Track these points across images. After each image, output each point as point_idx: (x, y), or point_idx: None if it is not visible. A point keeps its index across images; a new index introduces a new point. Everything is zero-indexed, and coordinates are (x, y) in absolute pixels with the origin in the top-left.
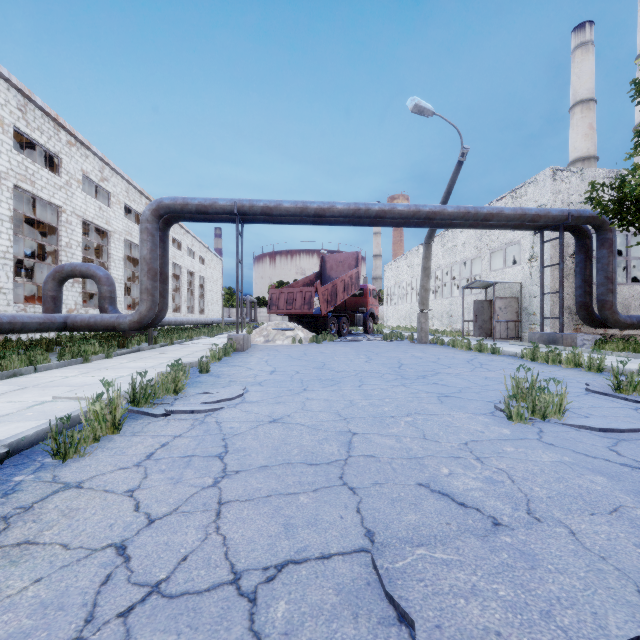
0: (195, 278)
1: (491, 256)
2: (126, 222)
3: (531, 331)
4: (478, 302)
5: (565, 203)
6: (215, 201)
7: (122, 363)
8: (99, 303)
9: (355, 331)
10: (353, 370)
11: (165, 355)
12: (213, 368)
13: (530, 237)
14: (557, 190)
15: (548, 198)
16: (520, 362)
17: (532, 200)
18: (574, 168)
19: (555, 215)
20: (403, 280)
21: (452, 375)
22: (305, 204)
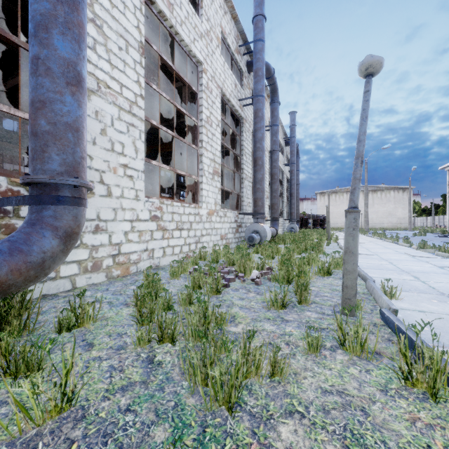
0: None
1: None
2: None
3: None
4: None
5: None
6: None
7: None
8: None
9: None
10: None
11: None
12: None
13: None
14: None
15: None
16: None
17: None
18: None
19: None
20: None
21: None
22: None
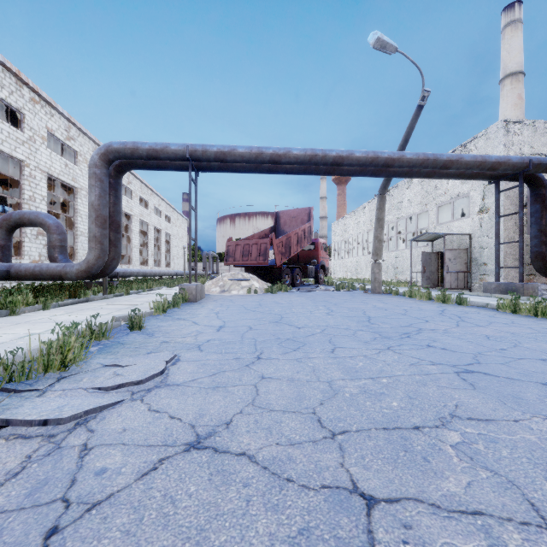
0: (162, 235)
1: (438, 210)
2: None
3: (481, 281)
4: (426, 254)
5: (517, 155)
6: (166, 145)
7: (54, 315)
8: (48, 252)
9: (306, 282)
10: (316, 325)
11: (111, 306)
12: (152, 322)
13: (480, 189)
14: (510, 142)
15: (500, 150)
16: (500, 314)
17: (482, 153)
18: (526, 120)
19: (515, 162)
20: (349, 236)
21: (441, 332)
22: (260, 149)
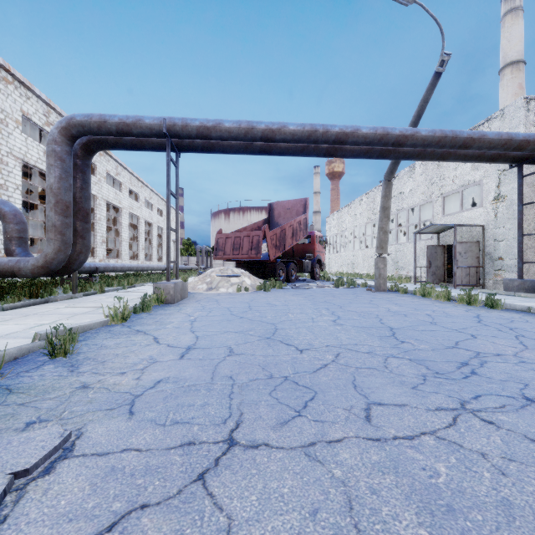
0: (153, 228)
1: (444, 200)
2: None
3: (496, 277)
4: (431, 247)
5: None
6: (140, 118)
7: None
8: (4, 244)
9: (301, 277)
10: (325, 345)
11: (68, 309)
12: (97, 339)
13: (495, 176)
14: (531, 121)
15: (520, 131)
16: None
17: None
18: None
19: None
20: (345, 229)
21: (517, 362)
22: (250, 123)
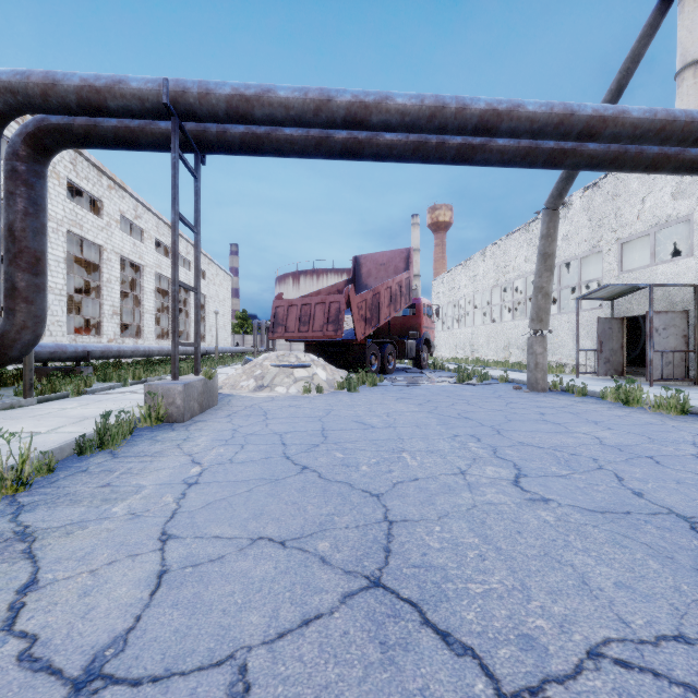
0: (192, 296)
1: (622, 249)
2: (71, 207)
3: None
4: (604, 321)
5: None
6: (120, 79)
7: None
8: None
9: (399, 364)
10: (587, 652)
11: None
12: None
13: None
14: None
15: None
16: None
17: None
18: None
19: None
20: (461, 296)
21: None
22: (325, 92)
